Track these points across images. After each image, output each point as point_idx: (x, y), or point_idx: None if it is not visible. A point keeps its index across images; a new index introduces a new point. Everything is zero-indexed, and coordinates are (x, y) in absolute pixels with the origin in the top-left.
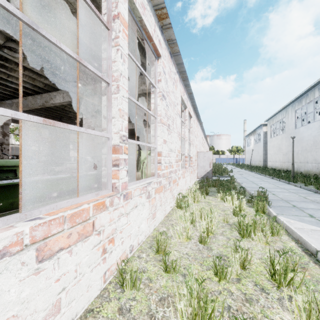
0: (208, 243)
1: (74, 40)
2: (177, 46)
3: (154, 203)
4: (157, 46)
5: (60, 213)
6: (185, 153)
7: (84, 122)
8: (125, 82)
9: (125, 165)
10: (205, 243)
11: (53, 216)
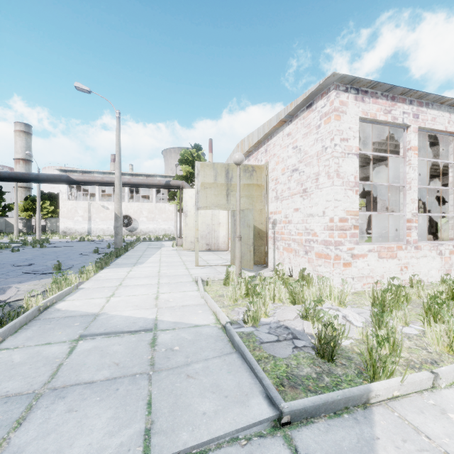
0: None
1: (375, 142)
2: None
3: (448, 262)
4: (453, 131)
5: (384, 245)
6: None
7: (378, 194)
8: (415, 182)
9: (415, 229)
10: None
11: (381, 245)
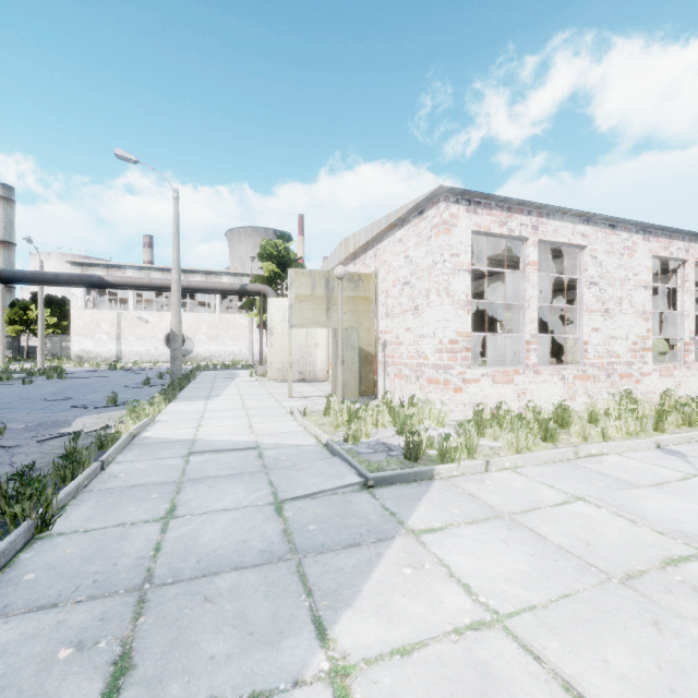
0: (611, 418)
1: (503, 248)
2: (617, 218)
3: (573, 388)
4: (577, 244)
5: (499, 369)
6: (684, 338)
7: (514, 308)
8: (534, 300)
9: (535, 352)
10: (609, 418)
11: (496, 369)
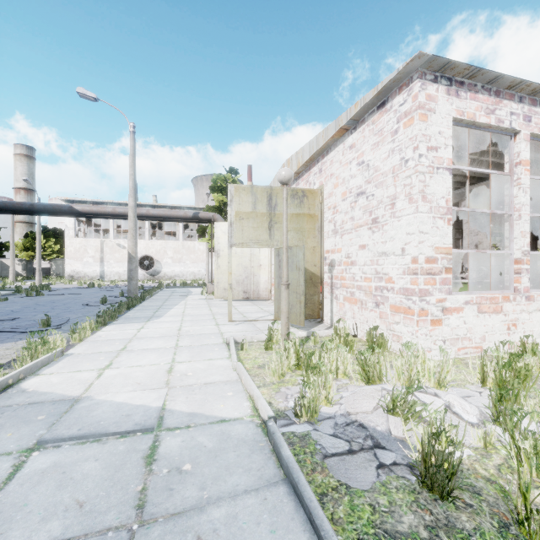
0: None
1: (463, 159)
2: None
3: None
4: None
5: (485, 295)
6: None
7: (464, 227)
8: (526, 209)
9: (527, 273)
10: None
11: (482, 295)
